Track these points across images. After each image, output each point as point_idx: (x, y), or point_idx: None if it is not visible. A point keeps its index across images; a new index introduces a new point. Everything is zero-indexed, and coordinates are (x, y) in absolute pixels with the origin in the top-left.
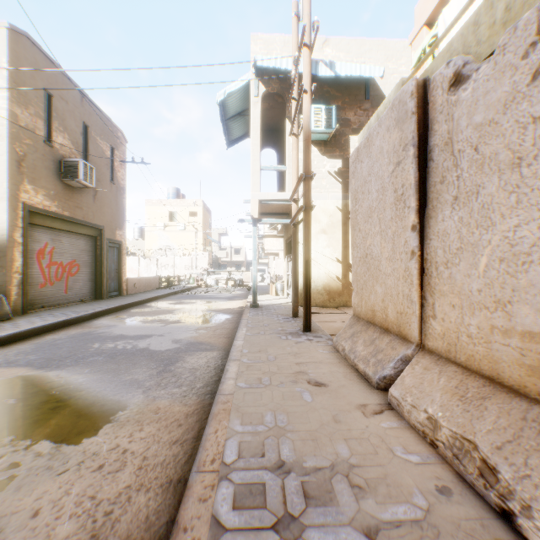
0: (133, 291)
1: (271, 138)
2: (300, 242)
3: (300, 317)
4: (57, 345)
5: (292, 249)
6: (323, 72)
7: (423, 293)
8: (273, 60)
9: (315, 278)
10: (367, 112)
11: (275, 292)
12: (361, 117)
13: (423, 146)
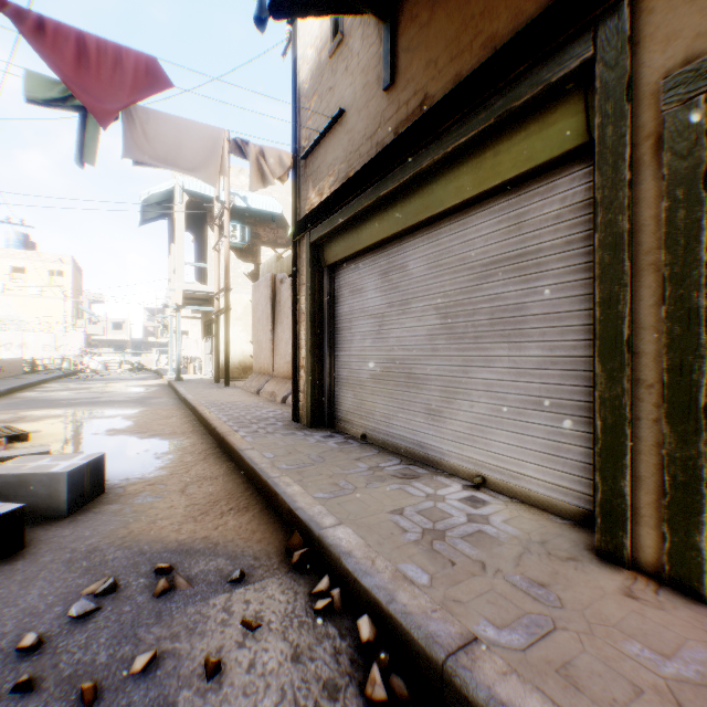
0: (2, 375)
1: (188, 223)
2: (220, 327)
3: (221, 383)
4: (27, 404)
5: (215, 333)
6: (239, 203)
7: (274, 355)
8: (199, 186)
9: (232, 355)
10: (274, 230)
11: (193, 371)
12: (269, 234)
13: (275, 299)
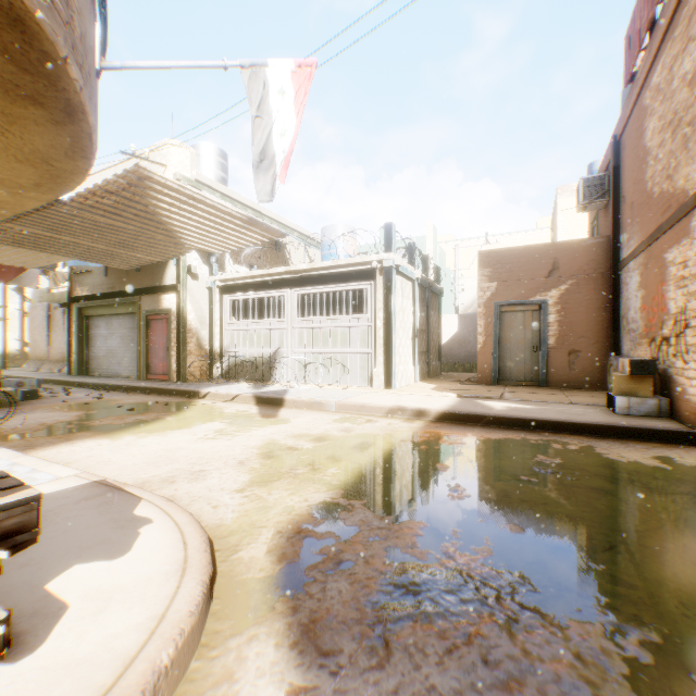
0: None
1: None
2: None
3: None
4: None
5: None
6: None
7: (51, 349)
8: None
9: (1, 349)
10: None
11: None
12: None
13: (52, 317)
